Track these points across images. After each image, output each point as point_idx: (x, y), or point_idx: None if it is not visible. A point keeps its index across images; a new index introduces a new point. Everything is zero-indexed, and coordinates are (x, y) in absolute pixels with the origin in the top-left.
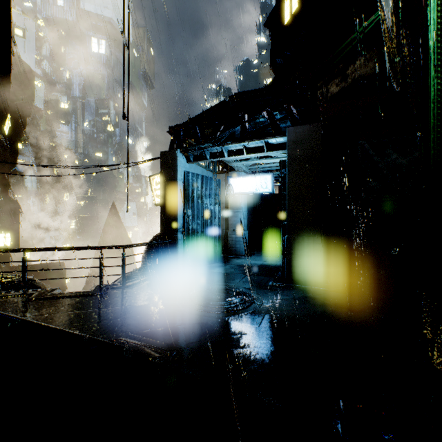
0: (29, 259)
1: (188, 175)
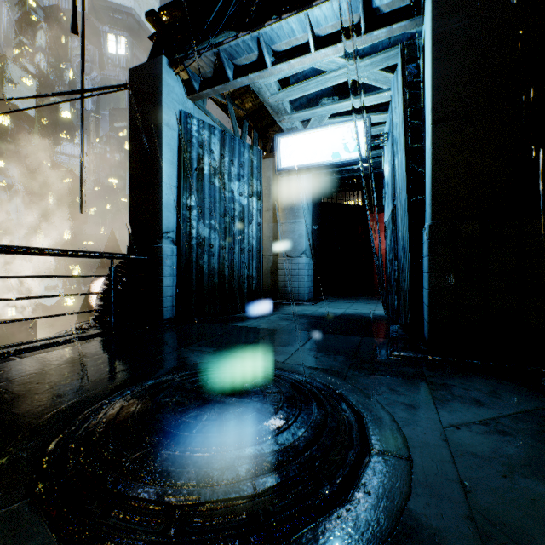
0: (15, 316)
1: (189, 120)
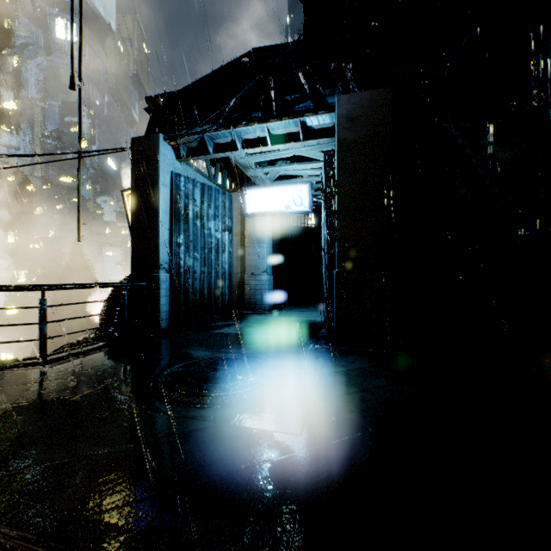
0: None
1: (178, 178)
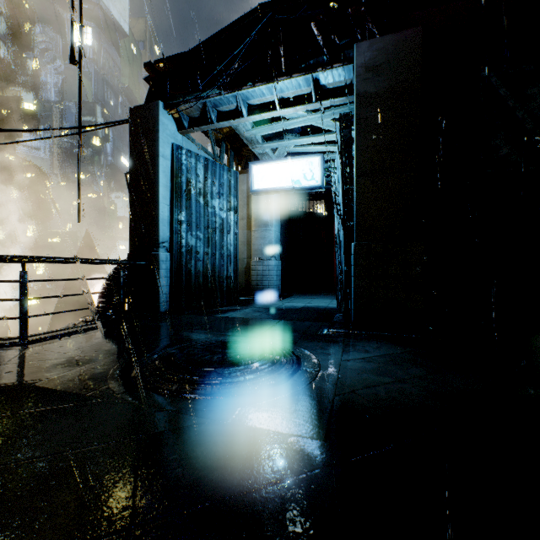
0: None
1: (179, 151)
